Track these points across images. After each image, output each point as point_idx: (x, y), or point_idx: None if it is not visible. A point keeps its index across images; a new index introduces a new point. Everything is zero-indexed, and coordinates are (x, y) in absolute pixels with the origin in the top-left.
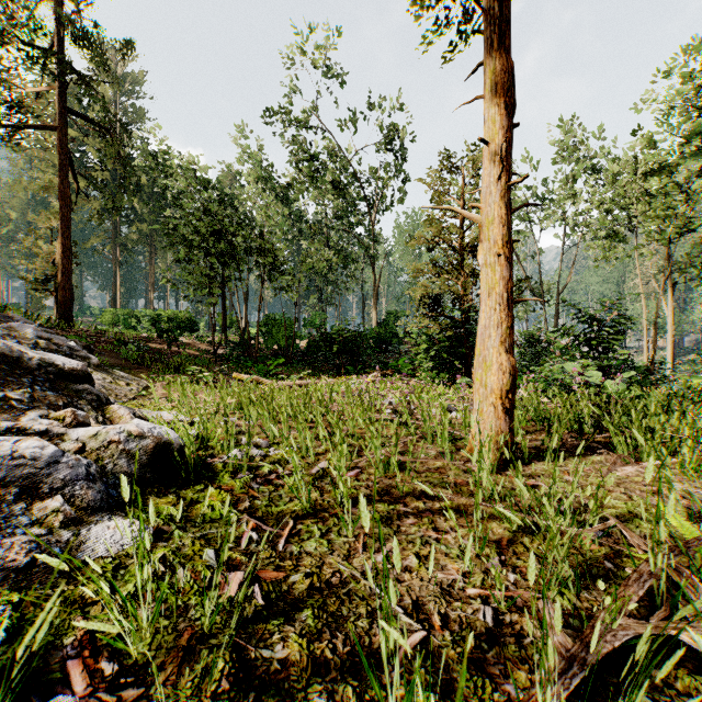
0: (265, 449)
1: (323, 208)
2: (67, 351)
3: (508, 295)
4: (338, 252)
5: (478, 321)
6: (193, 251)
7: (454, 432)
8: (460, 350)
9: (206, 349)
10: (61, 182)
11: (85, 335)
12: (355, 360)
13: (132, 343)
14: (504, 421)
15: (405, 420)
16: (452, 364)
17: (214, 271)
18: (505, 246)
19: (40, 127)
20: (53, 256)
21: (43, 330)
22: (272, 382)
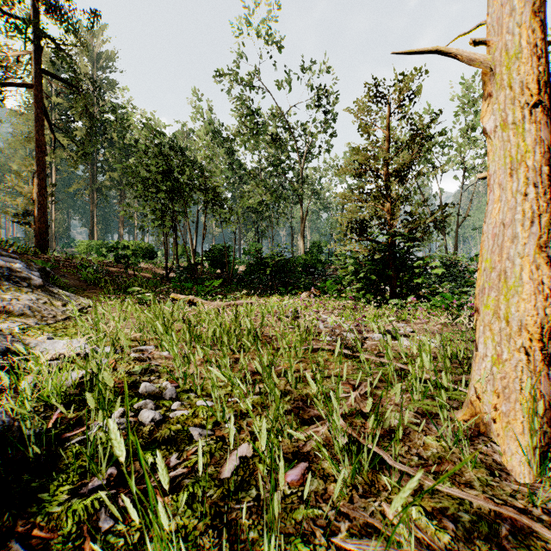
0: (168, 402)
1: (258, 158)
2: (6, 272)
3: (549, 170)
4: (271, 192)
5: (484, 218)
6: (148, 189)
7: (428, 376)
8: (386, 272)
9: (160, 273)
10: (38, 132)
11: (54, 260)
12: (286, 282)
13: (91, 267)
14: (544, 378)
15: (352, 353)
16: (379, 285)
17: (167, 207)
18: (541, 90)
19: (19, 85)
20: (32, 194)
21: (6, 255)
22: (208, 302)
